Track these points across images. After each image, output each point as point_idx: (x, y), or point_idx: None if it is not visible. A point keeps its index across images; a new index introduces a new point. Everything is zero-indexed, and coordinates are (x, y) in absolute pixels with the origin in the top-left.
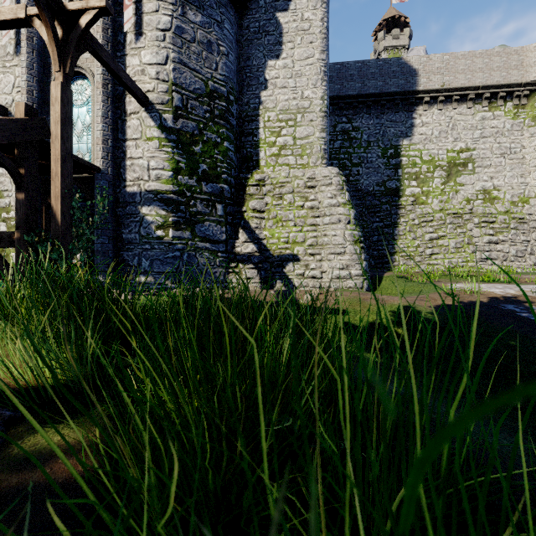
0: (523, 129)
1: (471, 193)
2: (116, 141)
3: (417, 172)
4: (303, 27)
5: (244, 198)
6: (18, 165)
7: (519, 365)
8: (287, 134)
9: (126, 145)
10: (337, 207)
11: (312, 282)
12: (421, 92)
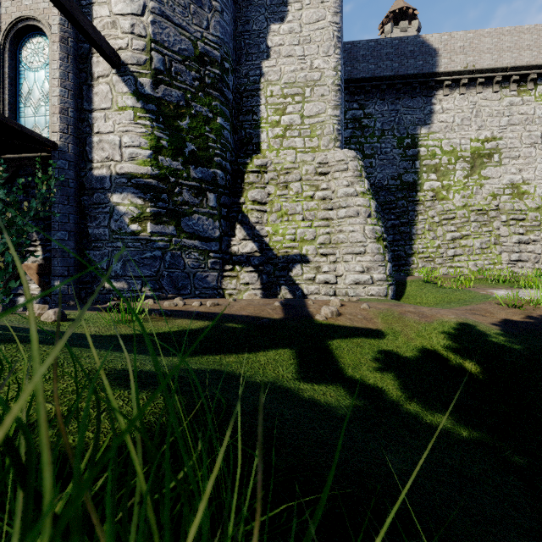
0: None
1: (498, 188)
2: (81, 112)
3: (437, 164)
4: None
5: (241, 187)
6: None
7: None
8: (294, 111)
9: (93, 116)
10: (355, 197)
11: (325, 288)
12: (442, 74)
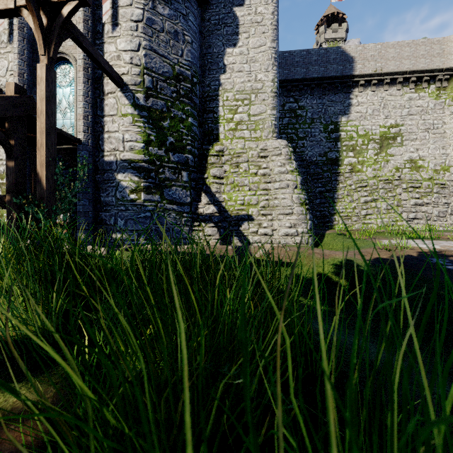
0: (444, 108)
1: (400, 163)
2: (96, 117)
3: (354, 144)
4: (257, 19)
5: (205, 166)
6: (9, 137)
7: (450, 313)
8: (243, 111)
9: (104, 120)
10: (286, 174)
11: (265, 239)
12: (357, 76)
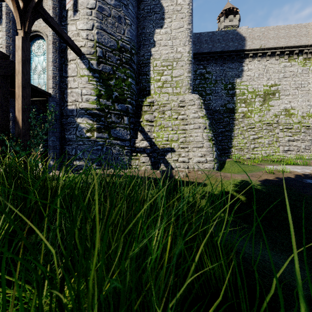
0: (309, 72)
1: (278, 111)
2: (62, 78)
3: (245, 98)
4: (177, 8)
5: (141, 113)
6: None
7: None
8: (167, 74)
9: (68, 80)
10: (198, 118)
11: (183, 165)
12: (248, 50)
